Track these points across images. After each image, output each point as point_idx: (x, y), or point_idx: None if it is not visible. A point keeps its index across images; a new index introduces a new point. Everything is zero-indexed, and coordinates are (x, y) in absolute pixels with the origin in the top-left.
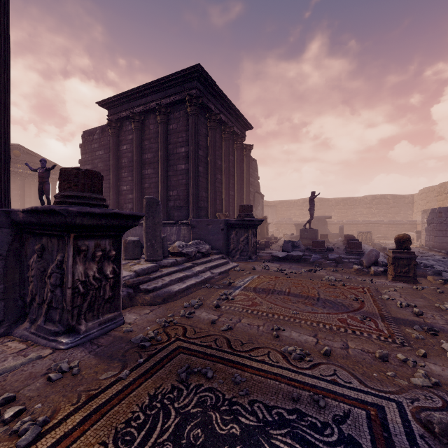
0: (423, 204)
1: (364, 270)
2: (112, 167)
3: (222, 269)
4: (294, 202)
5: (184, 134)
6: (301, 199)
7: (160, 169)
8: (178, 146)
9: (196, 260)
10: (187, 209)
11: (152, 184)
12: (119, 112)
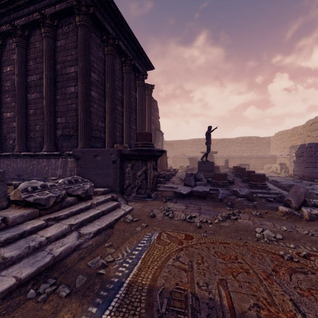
0: (279, 143)
1: (295, 214)
2: None
3: (105, 221)
4: (186, 141)
5: (73, 51)
6: (191, 139)
7: (45, 91)
8: (66, 66)
9: (61, 210)
10: (77, 138)
11: (38, 110)
12: None
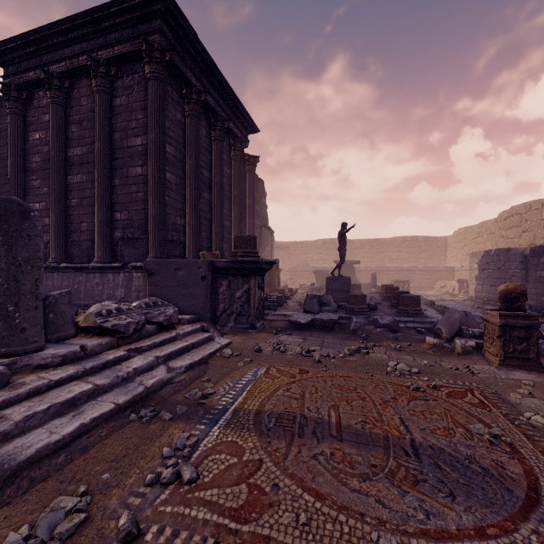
0: (460, 247)
1: (445, 346)
2: (11, 169)
3: (197, 355)
4: (311, 244)
5: (140, 114)
6: (320, 240)
7: (97, 173)
8: (129, 135)
9: (140, 341)
10: (145, 243)
11: (86, 200)
12: (23, 71)
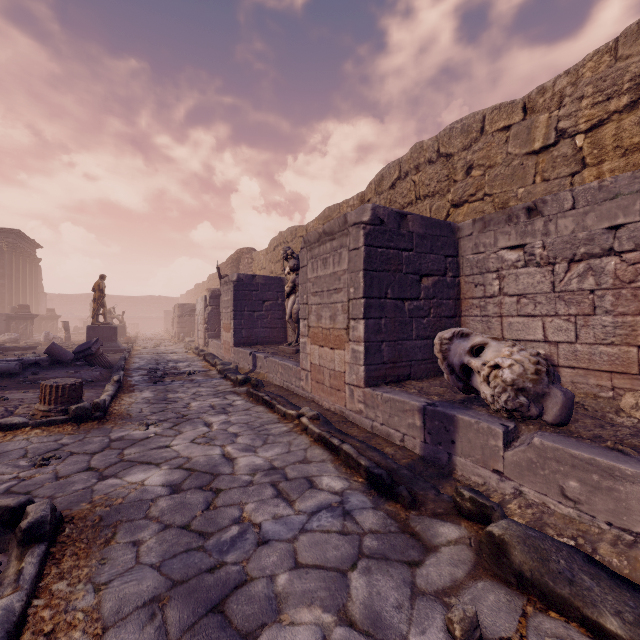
0: None
1: None
2: None
3: None
4: (76, 297)
5: None
6: (84, 295)
7: None
8: None
9: None
10: (2, 308)
11: None
12: None
